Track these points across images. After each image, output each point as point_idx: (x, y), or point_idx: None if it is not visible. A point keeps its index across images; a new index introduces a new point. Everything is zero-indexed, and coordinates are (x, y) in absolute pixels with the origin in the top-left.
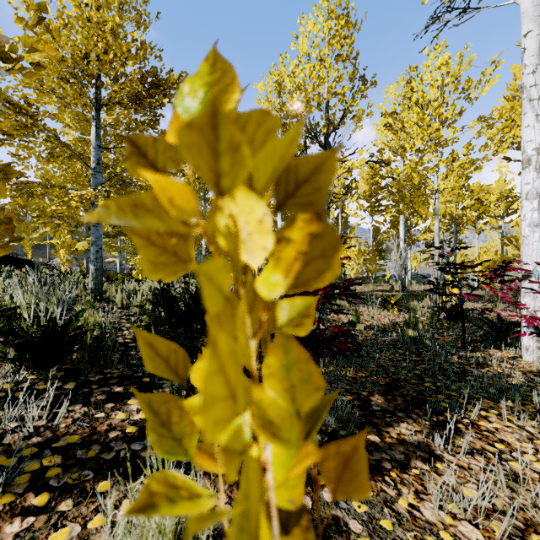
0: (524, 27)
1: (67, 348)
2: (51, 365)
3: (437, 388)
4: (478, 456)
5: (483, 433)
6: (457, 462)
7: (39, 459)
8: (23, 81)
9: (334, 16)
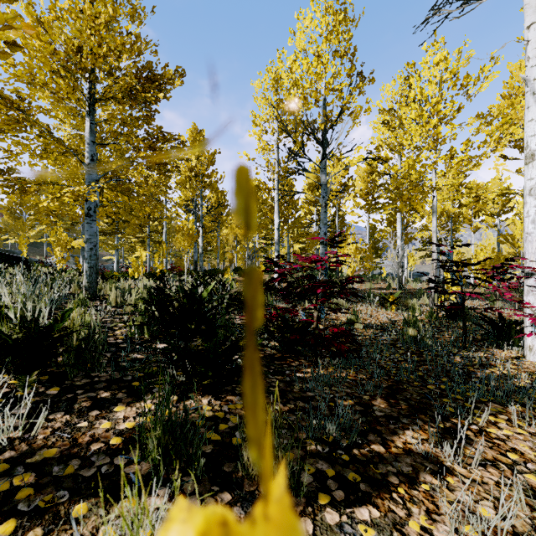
0: (527, 19)
1: (52, 351)
2: (34, 369)
3: (441, 391)
4: (491, 467)
5: (494, 441)
6: (469, 475)
7: (6, 480)
8: (14, 74)
9: (332, 12)
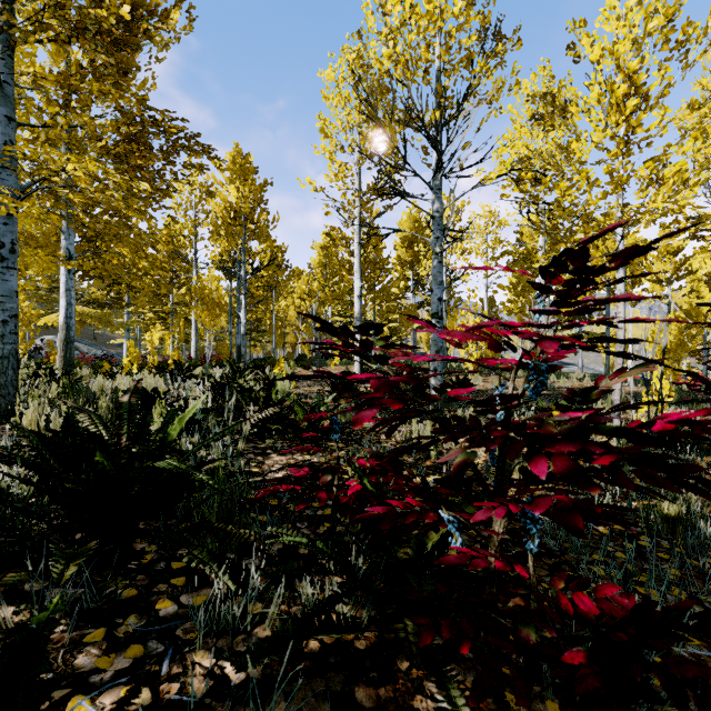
0: None
1: None
2: None
3: None
4: None
5: None
6: None
7: None
8: None
9: None
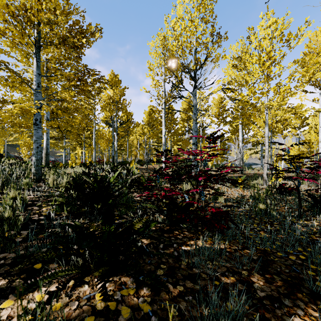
0: None
1: None
2: None
3: (302, 262)
4: None
5: None
6: None
7: None
8: None
9: None
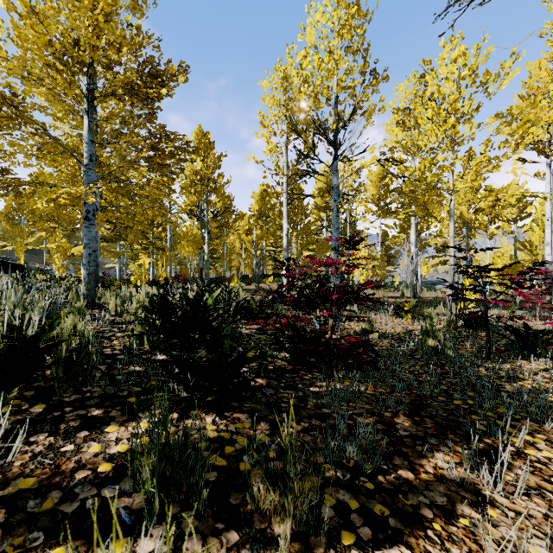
0: None
1: (39, 363)
2: (16, 384)
3: (469, 407)
4: (536, 497)
5: (535, 464)
6: (513, 507)
7: None
8: (5, 67)
9: (344, 5)
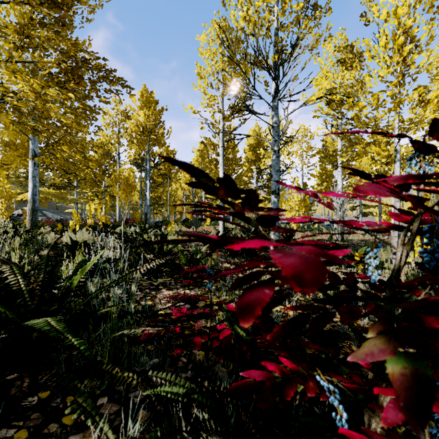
0: None
1: None
2: None
3: None
4: None
5: None
6: None
7: None
8: None
9: None
